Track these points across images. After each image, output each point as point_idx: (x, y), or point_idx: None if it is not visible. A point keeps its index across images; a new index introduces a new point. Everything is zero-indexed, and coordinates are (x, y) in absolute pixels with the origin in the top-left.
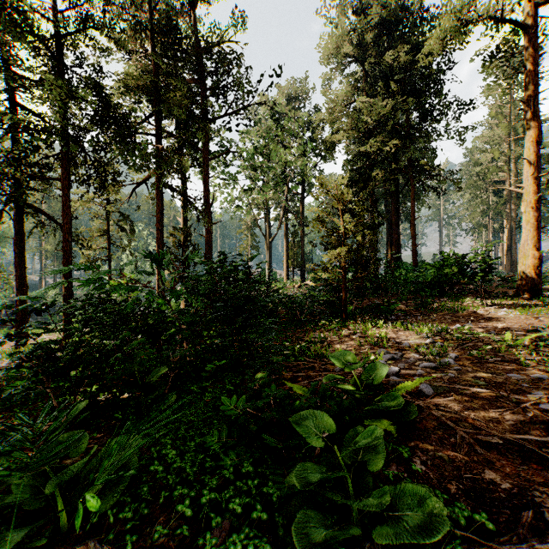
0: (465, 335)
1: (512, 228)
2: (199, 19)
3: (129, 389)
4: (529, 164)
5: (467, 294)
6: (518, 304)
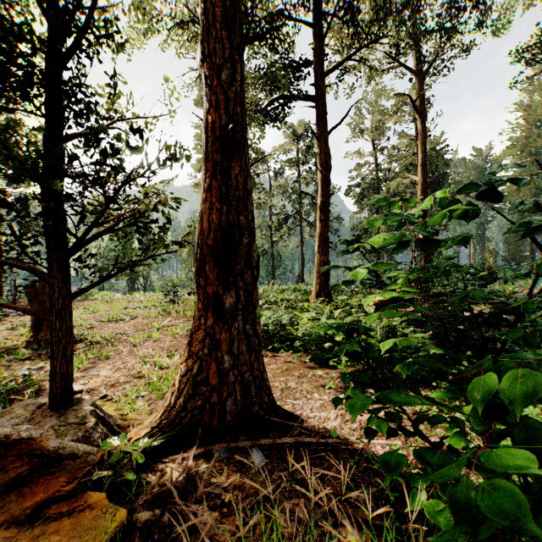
0: None
1: None
2: None
3: None
4: None
5: None
6: None
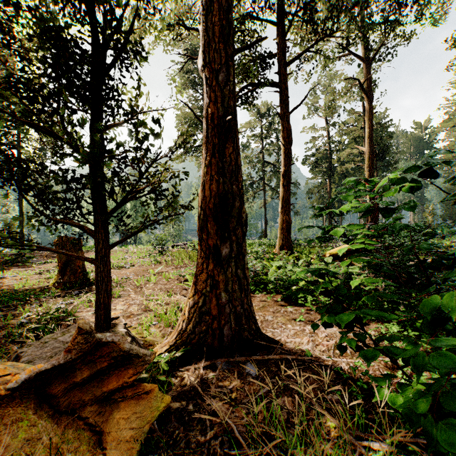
0: None
1: None
2: None
3: None
4: None
5: None
6: None
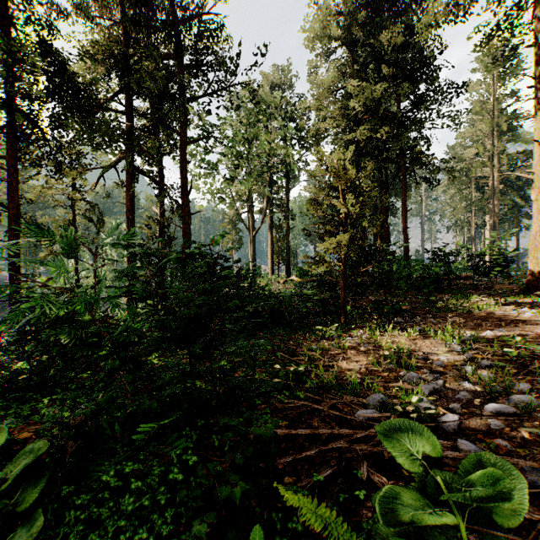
0: (519, 351)
1: (495, 224)
2: None
3: None
4: None
5: (466, 290)
6: (538, 302)
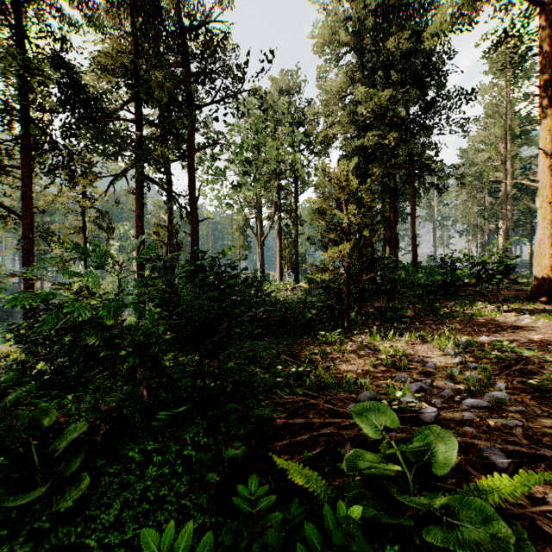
0: (506, 354)
1: (508, 229)
2: (185, 0)
3: (2, 477)
4: (545, 155)
5: (473, 297)
6: (539, 309)
